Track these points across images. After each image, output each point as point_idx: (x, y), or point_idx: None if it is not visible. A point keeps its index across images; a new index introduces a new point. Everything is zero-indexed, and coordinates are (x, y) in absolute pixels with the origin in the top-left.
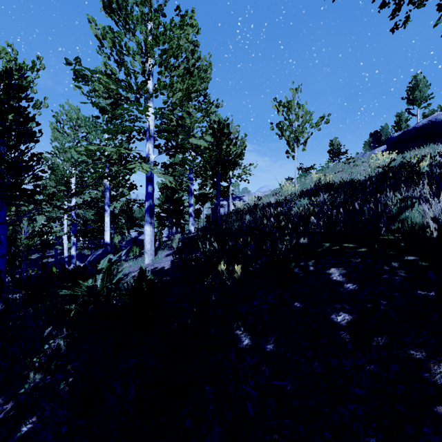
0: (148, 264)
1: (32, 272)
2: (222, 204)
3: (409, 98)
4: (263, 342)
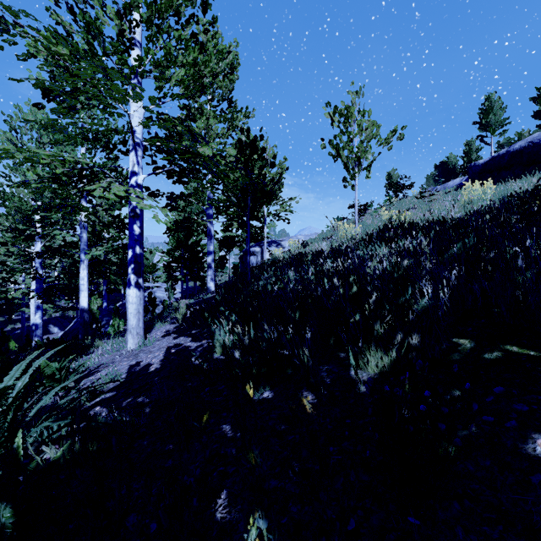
0: (131, 351)
1: None
2: (253, 250)
3: (481, 123)
4: None
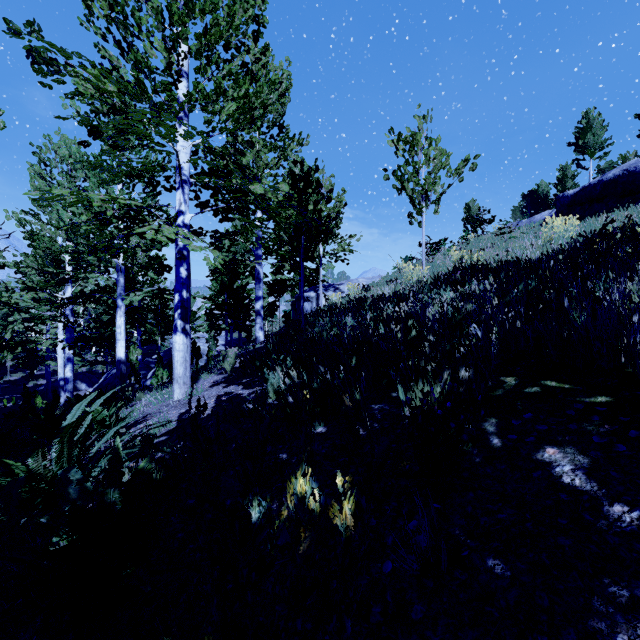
0: (178, 401)
1: (9, 402)
2: (307, 296)
3: (578, 144)
4: None
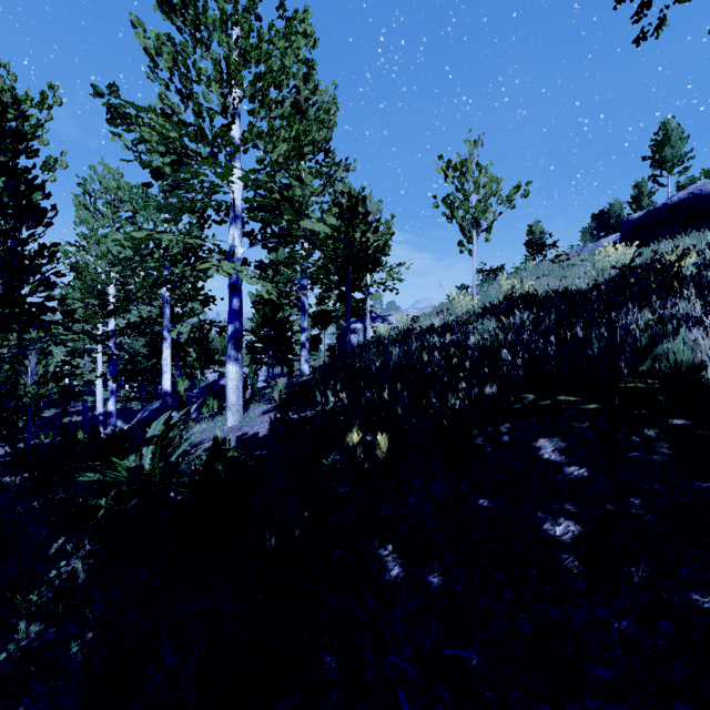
0: (232, 427)
1: (46, 439)
2: (354, 327)
3: (654, 158)
4: (426, 573)
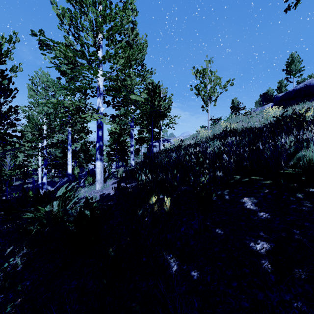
0: (98, 190)
1: (15, 194)
2: (154, 144)
3: (287, 70)
4: (190, 269)
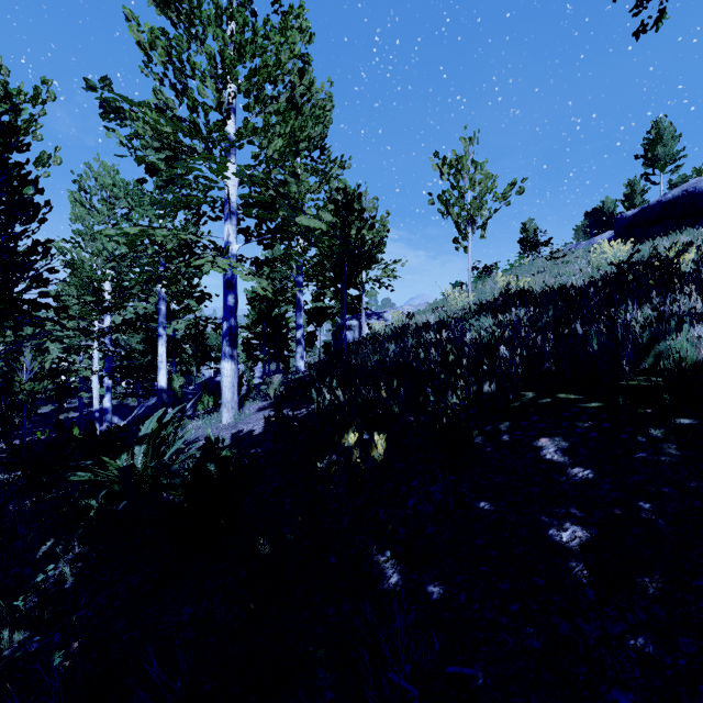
0: (227, 424)
1: (42, 435)
2: (349, 324)
3: (647, 156)
4: (426, 581)
